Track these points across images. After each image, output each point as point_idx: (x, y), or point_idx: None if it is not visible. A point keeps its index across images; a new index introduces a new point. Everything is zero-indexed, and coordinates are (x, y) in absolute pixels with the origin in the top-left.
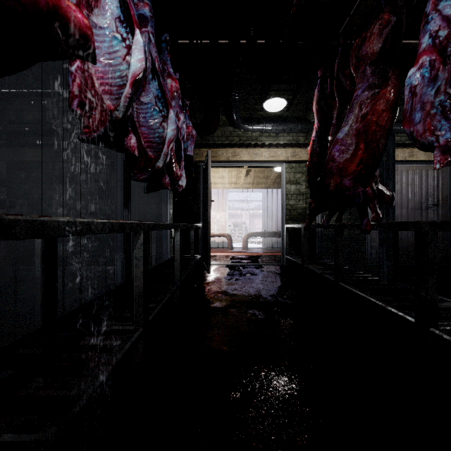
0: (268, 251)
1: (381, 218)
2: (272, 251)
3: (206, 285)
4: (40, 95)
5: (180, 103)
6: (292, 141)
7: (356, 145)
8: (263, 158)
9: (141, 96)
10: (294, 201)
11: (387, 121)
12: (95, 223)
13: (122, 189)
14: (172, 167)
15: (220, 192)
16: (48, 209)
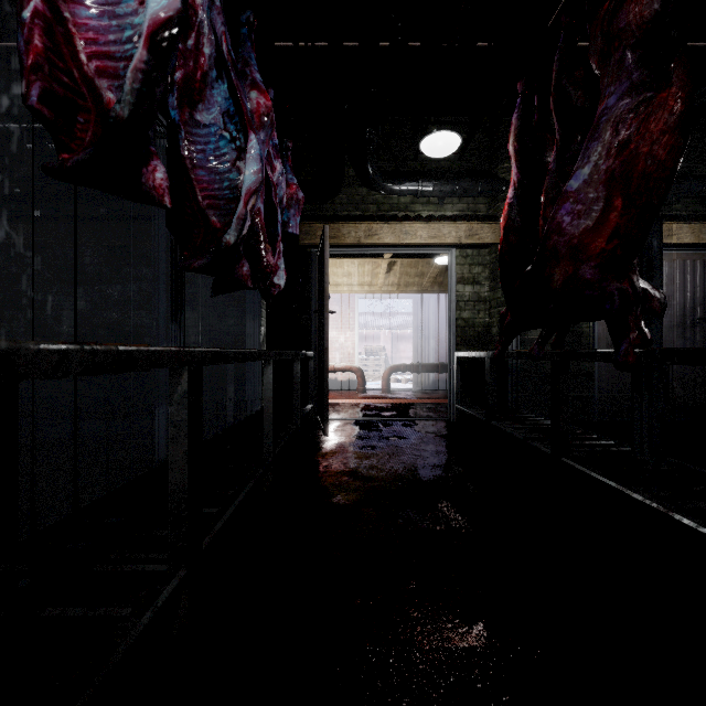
0: (424, 395)
1: (650, 342)
2: (430, 395)
3: (320, 459)
4: (41, 133)
5: (276, 142)
6: (467, 212)
7: (605, 202)
8: (418, 240)
9: (197, 111)
10: (471, 312)
11: (670, 153)
12: (30, 353)
13: (167, 289)
14: (259, 249)
15: (345, 298)
16: (55, 326)
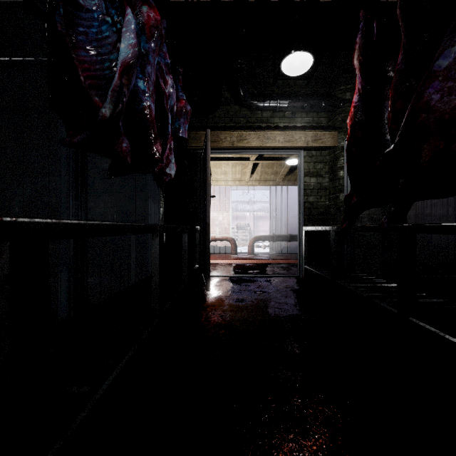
0: (278, 257)
1: None
2: (282, 257)
3: (202, 312)
4: None
5: (168, 62)
6: (312, 124)
7: None
8: (276, 144)
9: None
10: (315, 197)
11: None
12: None
13: (68, 171)
14: (149, 139)
15: (222, 190)
16: (9, 208)
